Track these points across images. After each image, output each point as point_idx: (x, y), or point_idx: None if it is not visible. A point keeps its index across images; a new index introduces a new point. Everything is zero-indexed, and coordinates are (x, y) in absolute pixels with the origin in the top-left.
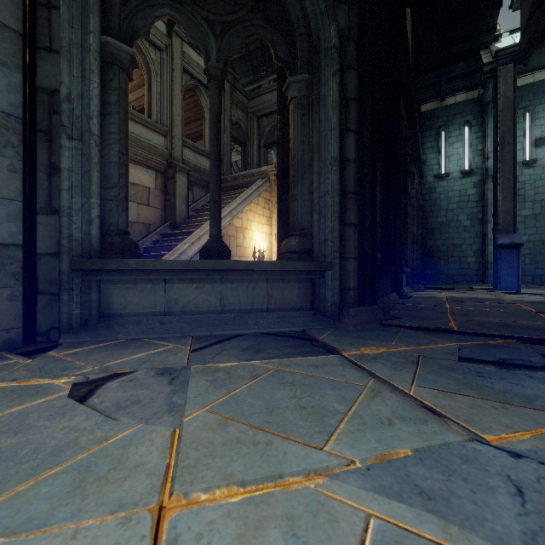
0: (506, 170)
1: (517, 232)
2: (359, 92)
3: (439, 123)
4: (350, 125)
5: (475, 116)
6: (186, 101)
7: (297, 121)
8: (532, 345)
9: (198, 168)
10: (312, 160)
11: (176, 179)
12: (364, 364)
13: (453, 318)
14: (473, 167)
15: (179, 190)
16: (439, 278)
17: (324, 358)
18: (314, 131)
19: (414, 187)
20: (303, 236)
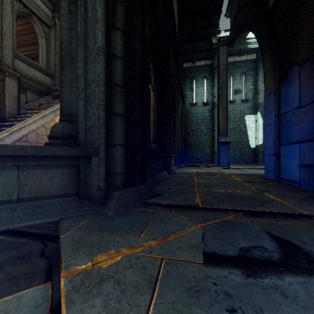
0: (223, 102)
1: (228, 135)
2: (128, 1)
3: (192, 75)
4: (117, 23)
5: (209, 74)
6: (23, 26)
7: (65, 7)
8: (255, 218)
9: (30, 77)
10: (77, 46)
11: (5, 81)
12: (70, 310)
13: (198, 192)
14: (208, 101)
15: (8, 91)
16: (192, 160)
17: (9, 305)
18: (79, 17)
19: (179, 108)
20: (71, 122)
